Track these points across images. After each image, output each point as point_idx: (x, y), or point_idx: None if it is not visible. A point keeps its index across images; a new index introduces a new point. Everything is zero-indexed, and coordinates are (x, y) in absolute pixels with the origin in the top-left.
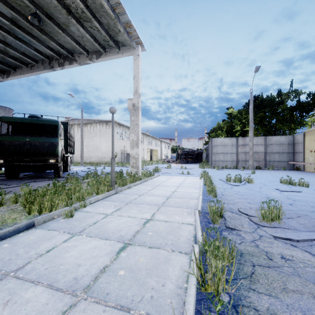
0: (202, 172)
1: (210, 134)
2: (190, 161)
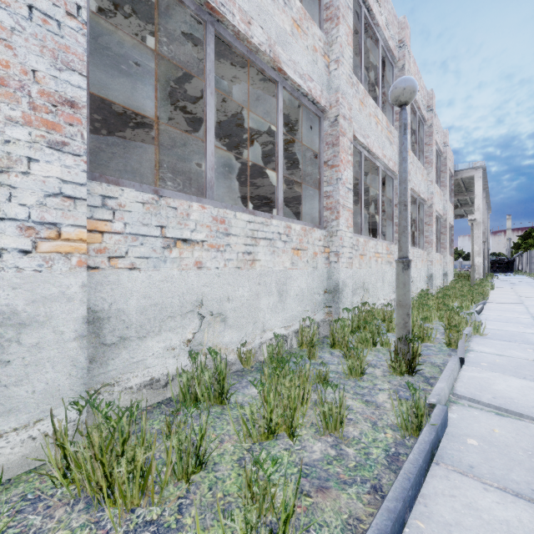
0: (527, 273)
1: (527, 241)
2: (498, 270)
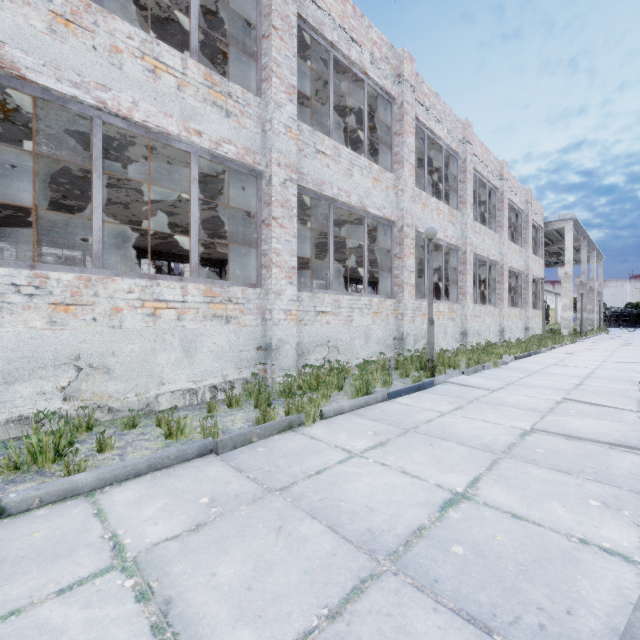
0: None
1: None
2: (624, 325)
